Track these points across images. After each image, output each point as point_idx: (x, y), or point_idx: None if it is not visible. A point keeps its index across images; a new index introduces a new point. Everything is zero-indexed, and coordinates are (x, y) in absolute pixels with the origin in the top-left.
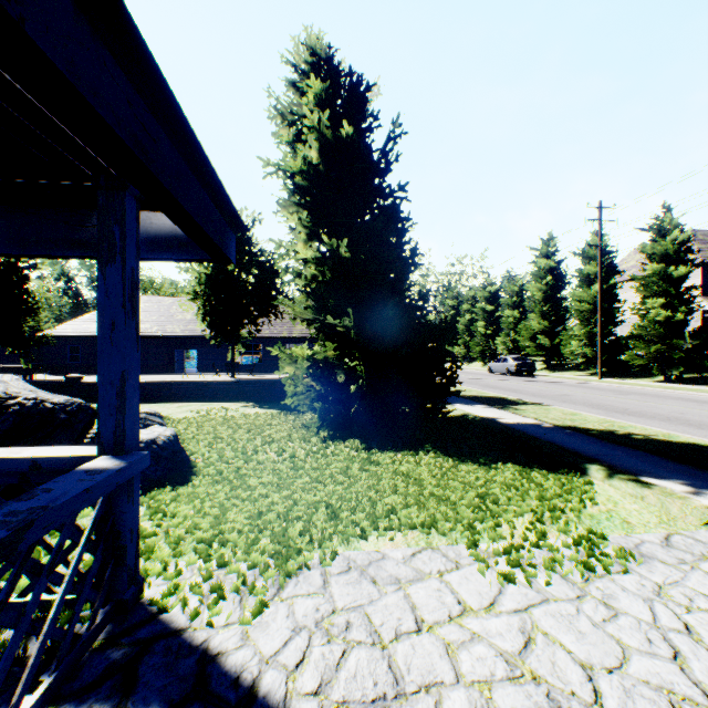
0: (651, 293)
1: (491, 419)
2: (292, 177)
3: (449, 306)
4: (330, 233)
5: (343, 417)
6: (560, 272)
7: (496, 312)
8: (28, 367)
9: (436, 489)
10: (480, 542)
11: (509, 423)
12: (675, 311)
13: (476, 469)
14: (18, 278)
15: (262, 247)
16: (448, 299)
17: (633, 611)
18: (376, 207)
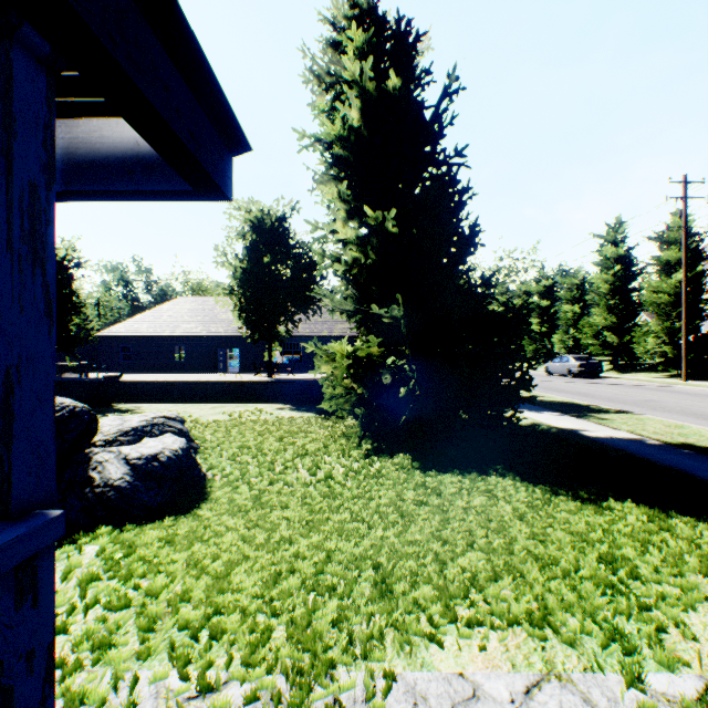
0: None
1: (572, 431)
2: (330, 149)
3: (498, 303)
4: (373, 209)
5: (389, 426)
6: (630, 261)
7: (551, 308)
8: (83, 366)
9: (531, 543)
10: (643, 670)
11: (598, 437)
12: None
13: (580, 509)
14: (63, 277)
15: (300, 239)
16: (496, 295)
17: None
18: (428, 177)
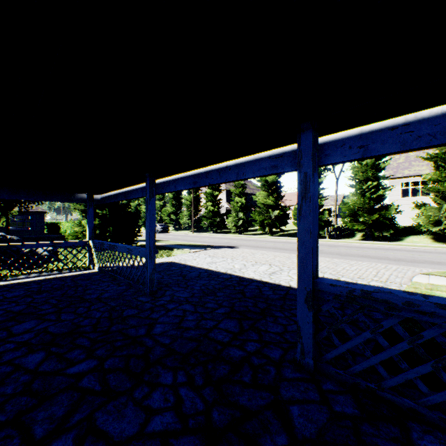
0: (209, 200)
1: None
2: None
3: None
4: None
5: None
6: None
7: None
8: None
9: None
10: None
11: (157, 244)
12: (215, 207)
13: None
14: None
15: None
16: None
17: (172, 258)
18: None
